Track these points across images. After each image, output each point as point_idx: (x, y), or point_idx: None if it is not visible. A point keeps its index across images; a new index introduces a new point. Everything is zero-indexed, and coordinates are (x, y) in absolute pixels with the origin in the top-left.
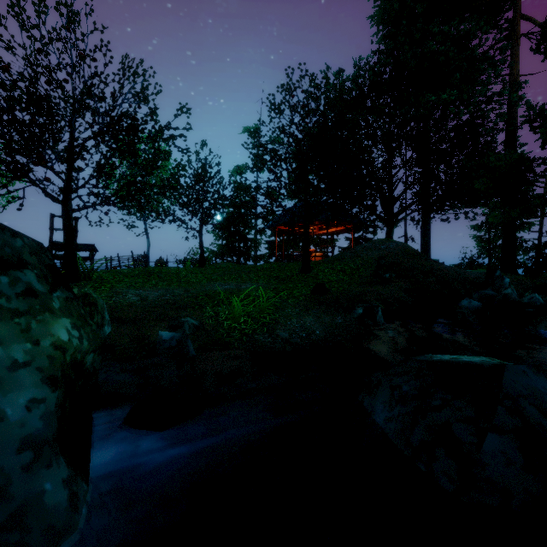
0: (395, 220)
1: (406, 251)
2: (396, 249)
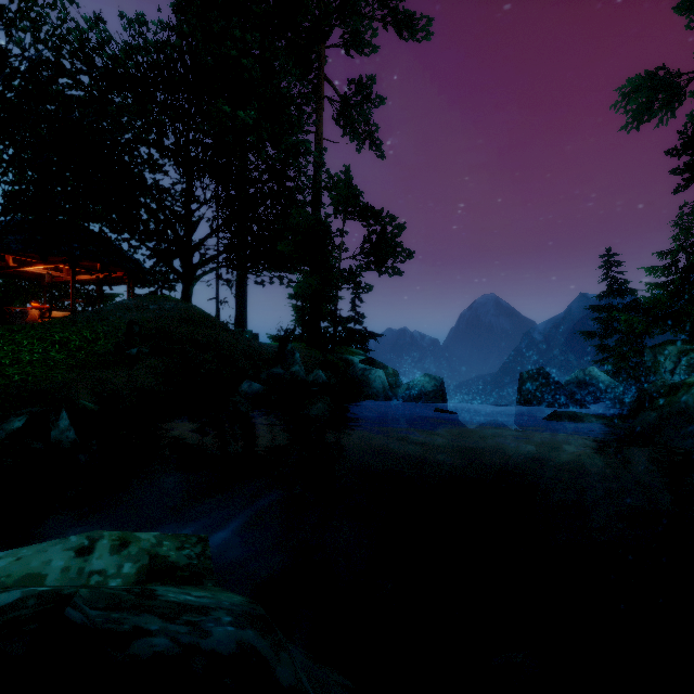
0: (194, 274)
1: (189, 316)
2: (173, 312)
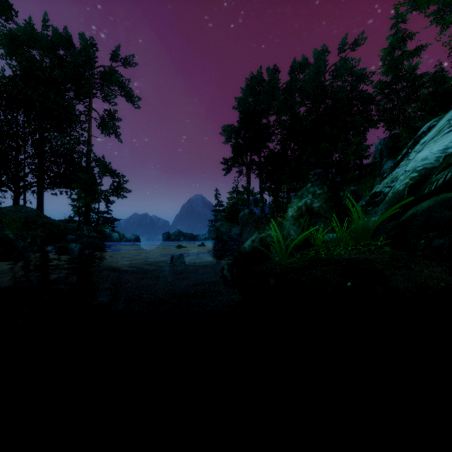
0: (22, 191)
1: (38, 214)
2: (32, 213)
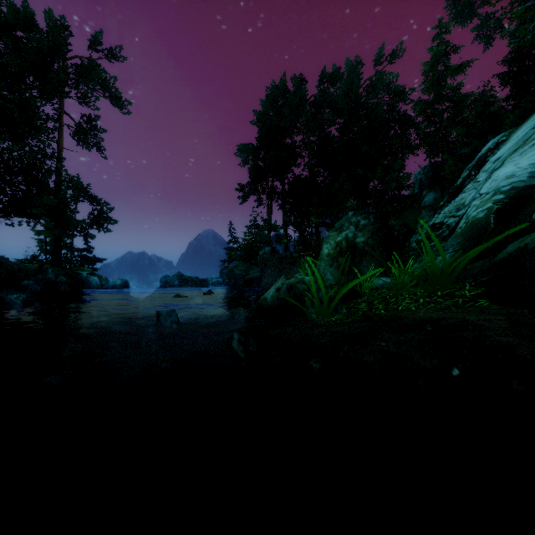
0: None
1: None
2: None
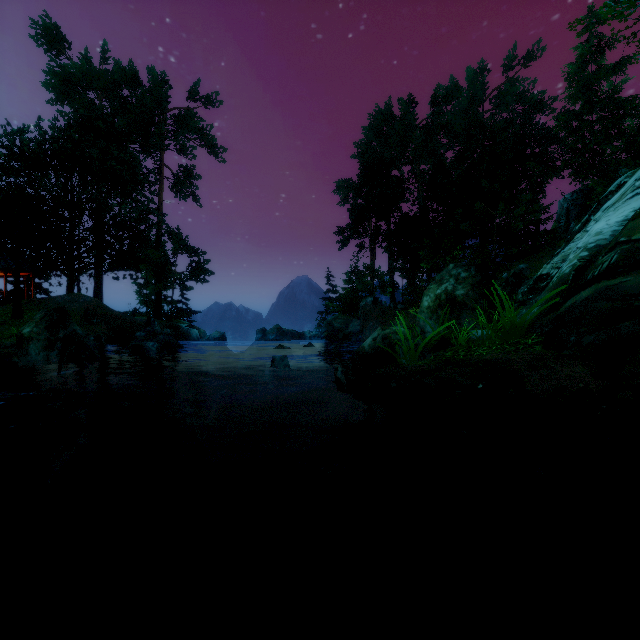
0: (78, 275)
1: (99, 304)
2: (92, 303)
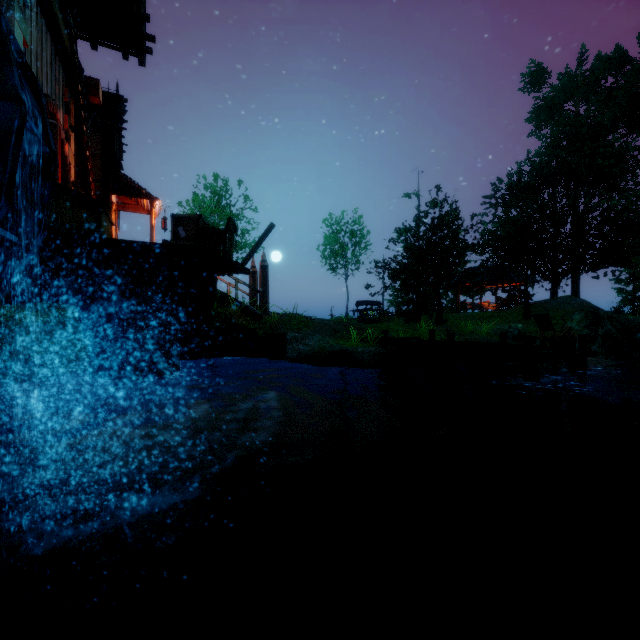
0: (560, 279)
1: (589, 305)
2: (582, 304)
